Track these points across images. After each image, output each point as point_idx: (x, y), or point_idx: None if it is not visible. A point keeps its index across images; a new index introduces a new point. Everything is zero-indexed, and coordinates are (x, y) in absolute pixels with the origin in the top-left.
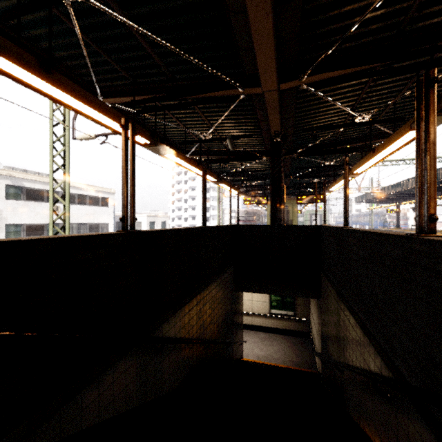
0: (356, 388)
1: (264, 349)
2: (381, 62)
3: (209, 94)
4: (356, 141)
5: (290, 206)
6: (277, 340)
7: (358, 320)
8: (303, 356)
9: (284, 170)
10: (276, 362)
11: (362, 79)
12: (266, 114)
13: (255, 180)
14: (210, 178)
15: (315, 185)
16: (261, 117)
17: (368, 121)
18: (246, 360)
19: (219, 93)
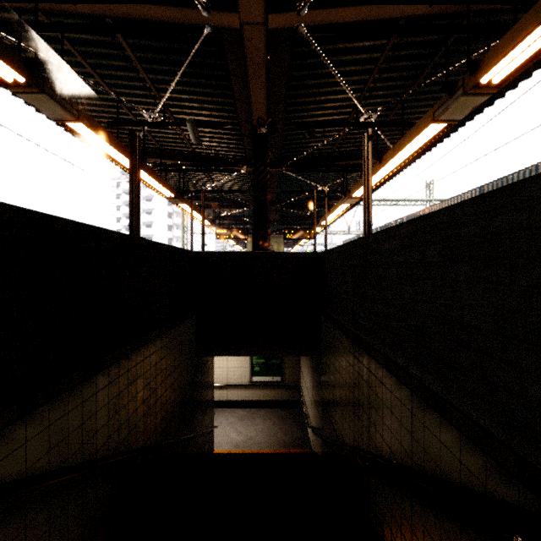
0: (402, 499)
1: (244, 432)
2: (410, 3)
3: (148, 12)
4: (355, 158)
5: (275, 246)
6: (261, 416)
7: (409, 380)
8: (293, 432)
9: (269, 196)
10: (260, 448)
11: (374, 54)
12: (246, 80)
13: (231, 207)
14: (164, 191)
15: (314, 195)
16: (239, 92)
17: (375, 122)
18: (218, 453)
19: (166, 14)
